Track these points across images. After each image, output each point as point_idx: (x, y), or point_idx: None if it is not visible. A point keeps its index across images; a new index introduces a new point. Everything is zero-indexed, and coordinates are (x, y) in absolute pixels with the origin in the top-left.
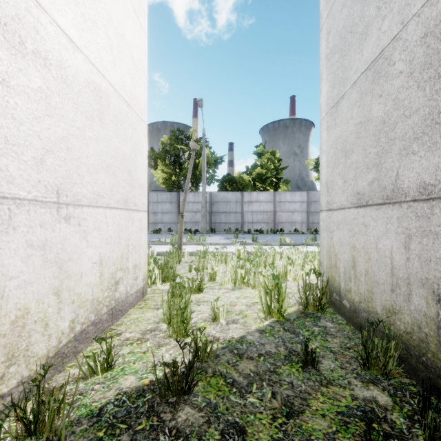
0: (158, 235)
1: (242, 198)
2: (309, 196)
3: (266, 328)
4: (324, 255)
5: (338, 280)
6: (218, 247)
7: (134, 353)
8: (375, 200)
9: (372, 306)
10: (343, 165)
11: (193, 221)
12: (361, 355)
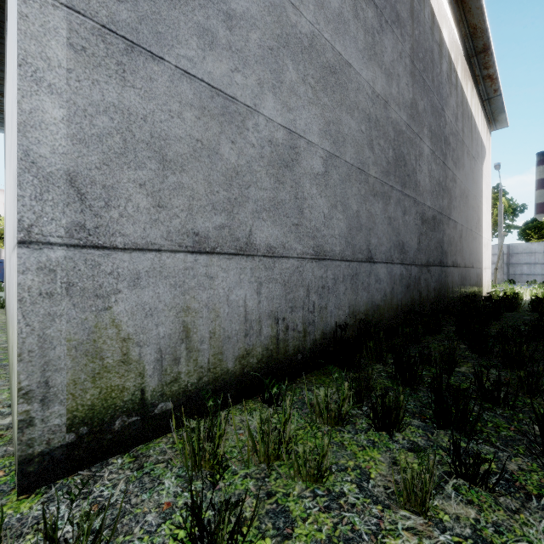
0: None
1: None
2: None
3: None
4: None
5: None
6: None
7: None
8: None
9: None
10: None
11: None
12: None
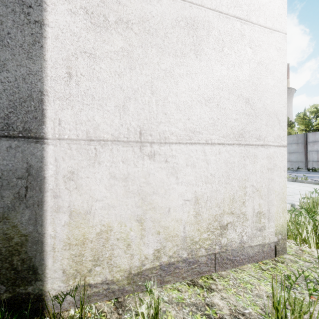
0: None
1: None
2: None
3: None
4: None
5: None
6: None
7: None
8: None
9: None
10: None
11: None
12: None
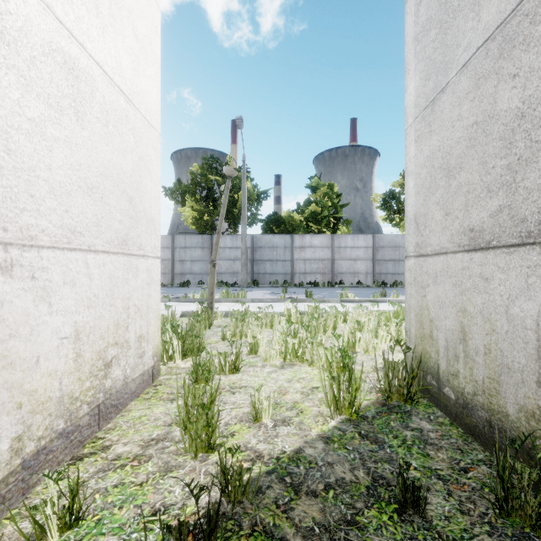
0: (185, 289)
1: (292, 242)
2: (376, 240)
3: (333, 433)
4: (412, 320)
5: (436, 358)
6: (261, 305)
7: (124, 487)
8: (504, 239)
9: (498, 404)
10: (444, 189)
11: (231, 271)
12: (495, 493)
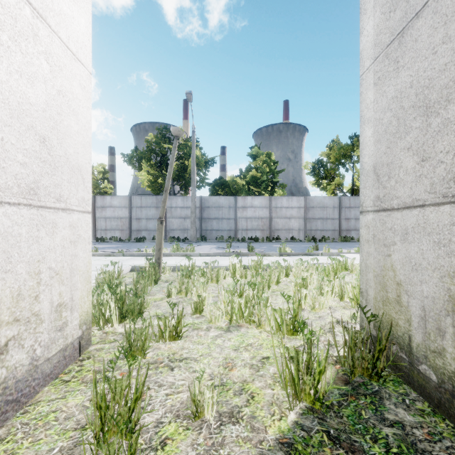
0: (141, 244)
1: (235, 203)
2: (307, 201)
3: (295, 435)
4: (370, 280)
5: (406, 327)
6: (208, 259)
7: None
8: None
9: None
10: (419, 130)
11: (182, 228)
12: None
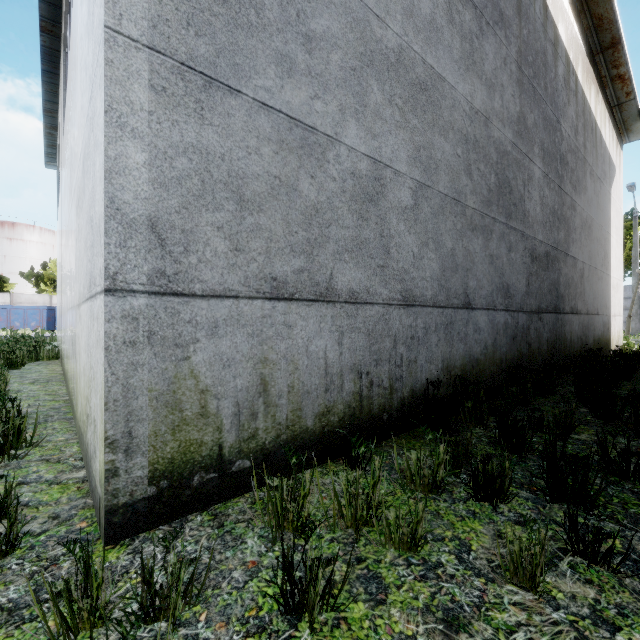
0: None
1: None
2: None
3: None
4: None
5: None
6: None
7: None
8: None
9: None
10: None
11: None
12: None
